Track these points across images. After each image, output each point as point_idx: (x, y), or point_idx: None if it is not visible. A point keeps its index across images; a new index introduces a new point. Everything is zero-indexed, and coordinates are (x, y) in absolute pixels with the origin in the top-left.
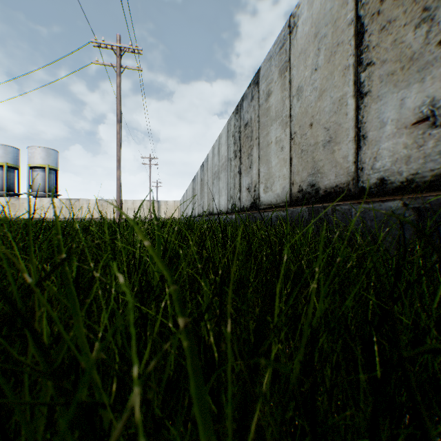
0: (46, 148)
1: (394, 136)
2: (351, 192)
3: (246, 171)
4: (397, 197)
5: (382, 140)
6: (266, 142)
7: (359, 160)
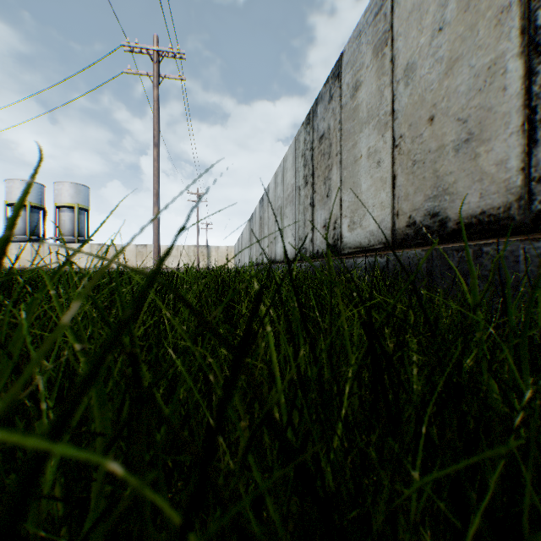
0: (75, 184)
1: None
2: (515, 221)
3: (321, 201)
4: None
5: None
6: (352, 158)
7: (533, 164)
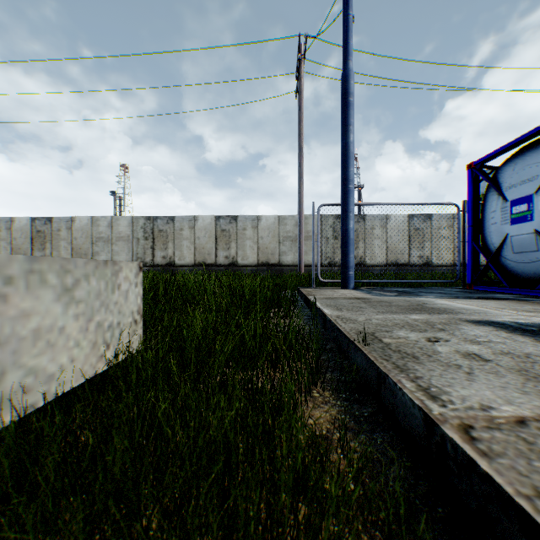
0: None
1: None
2: None
3: None
4: None
5: None
6: None
7: None
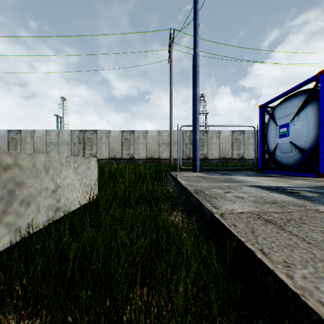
0: None
1: None
2: None
3: None
4: None
5: None
6: None
7: None
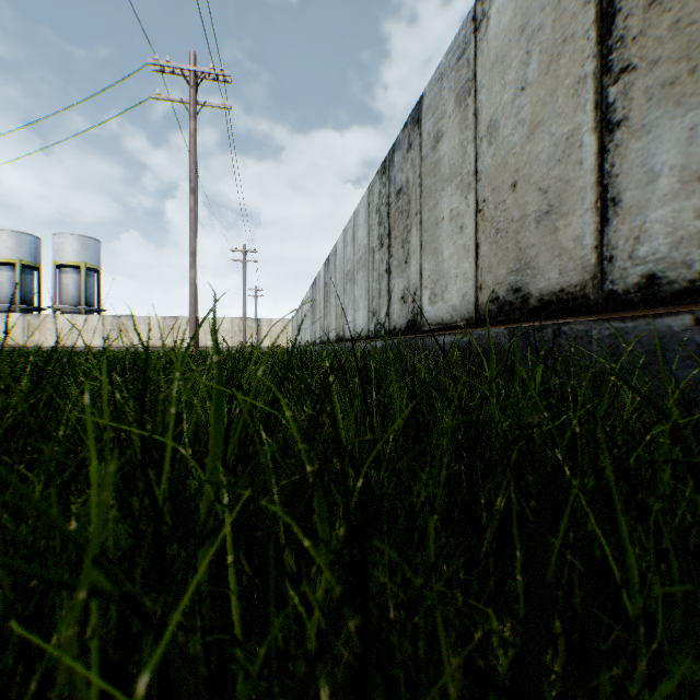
0: (82, 236)
1: (675, 196)
2: (590, 301)
3: (399, 268)
4: (682, 308)
5: (650, 206)
6: (433, 220)
7: (605, 243)
